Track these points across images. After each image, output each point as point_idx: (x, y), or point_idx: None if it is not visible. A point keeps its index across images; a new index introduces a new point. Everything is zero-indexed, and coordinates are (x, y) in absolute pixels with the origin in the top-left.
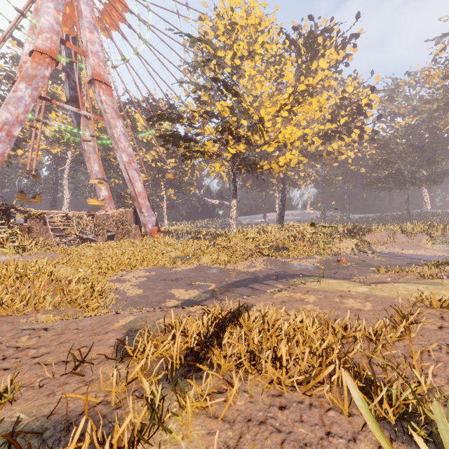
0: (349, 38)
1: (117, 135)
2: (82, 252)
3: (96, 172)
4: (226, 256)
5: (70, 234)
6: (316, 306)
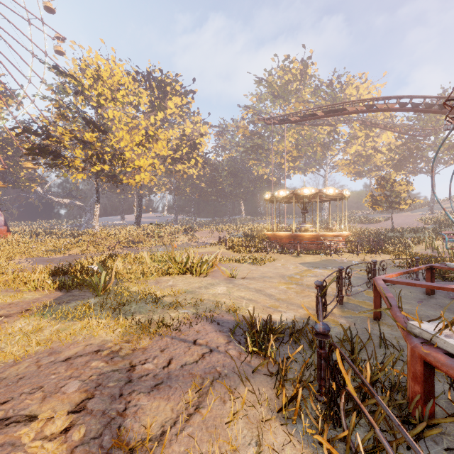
0: (189, 91)
1: None
2: None
3: None
4: (94, 247)
5: None
6: None
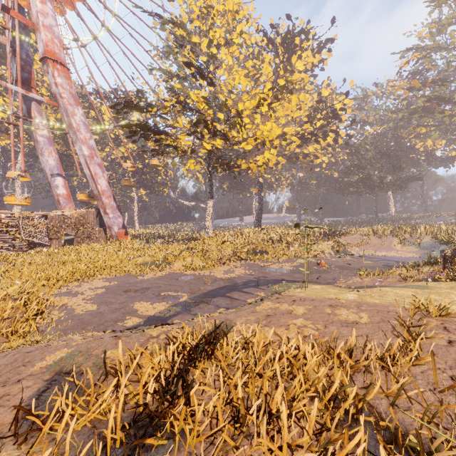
0: (325, 42)
1: (76, 124)
2: (28, 260)
3: (51, 167)
4: (202, 261)
5: (15, 238)
6: (307, 321)
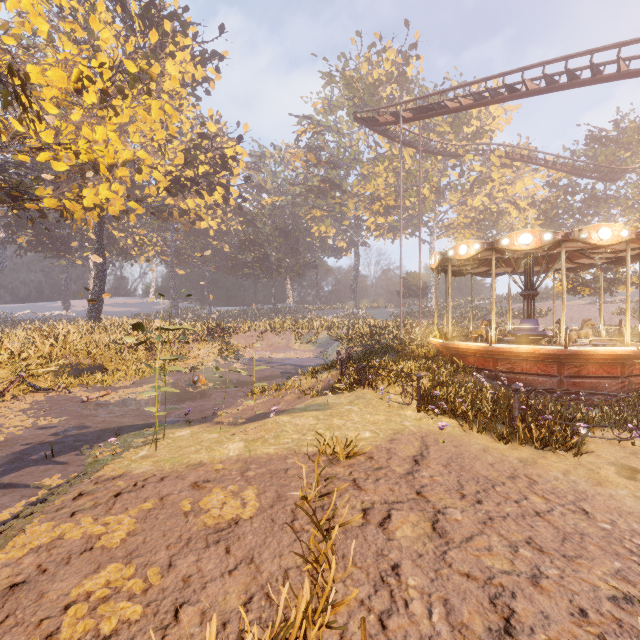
0: (211, 54)
1: None
2: None
3: None
4: None
5: None
6: (126, 567)
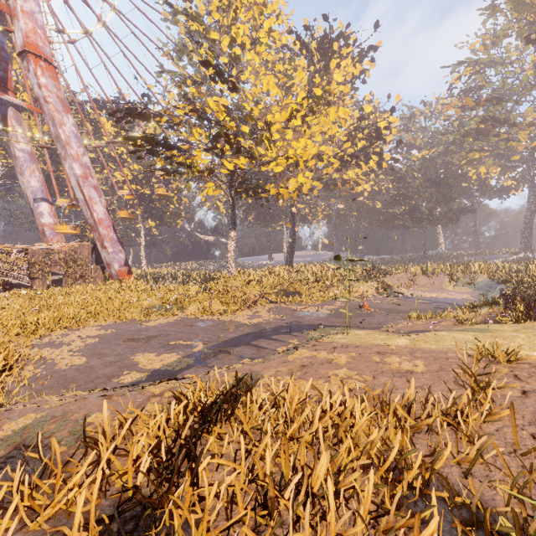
0: (367, 50)
1: (65, 136)
2: (1, 304)
3: (34, 190)
4: (222, 304)
5: None
6: (351, 371)
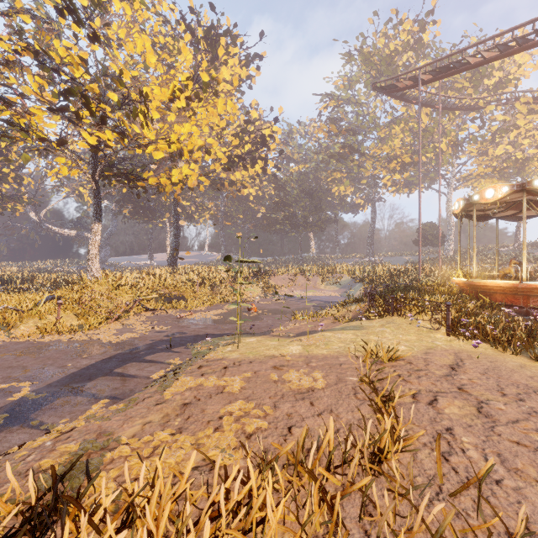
0: (253, 57)
1: None
2: None
3: None
4: (78, 317)
5: None
6: (248, 403)
